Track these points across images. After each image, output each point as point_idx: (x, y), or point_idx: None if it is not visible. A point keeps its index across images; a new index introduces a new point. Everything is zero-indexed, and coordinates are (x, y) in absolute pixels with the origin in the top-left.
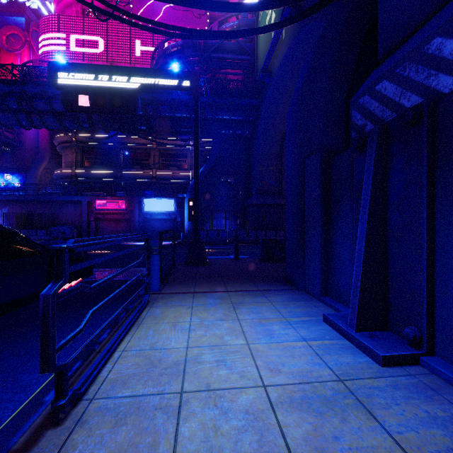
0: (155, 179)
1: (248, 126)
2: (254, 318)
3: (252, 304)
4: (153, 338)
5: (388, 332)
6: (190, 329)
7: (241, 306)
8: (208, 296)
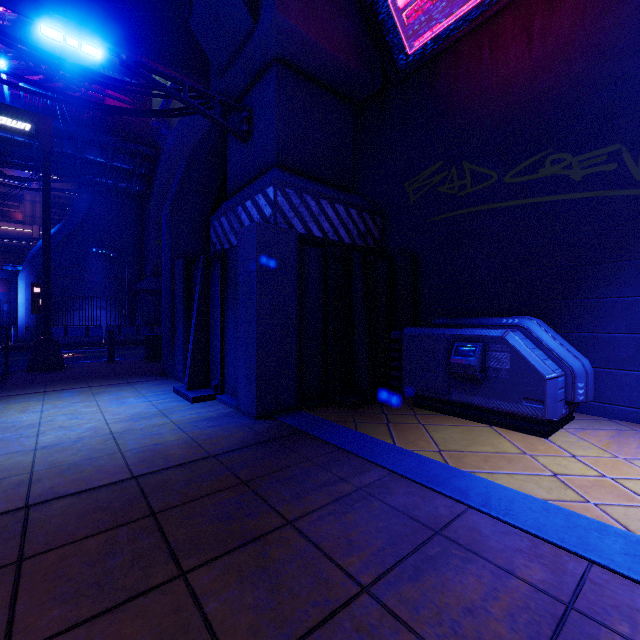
0: None
1: (140, 180)
2: (113, 398)
3: (115, 391)
4: (1, 419)
5: (209, 388)
6: (43, 411)
7: (102, 393)
8: (64, 392)
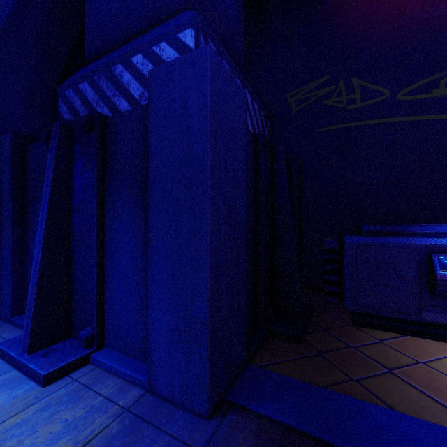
0: None
1: None
2: None
3: None
4: None
5: (71, 339)
6: None
7: None
8: None
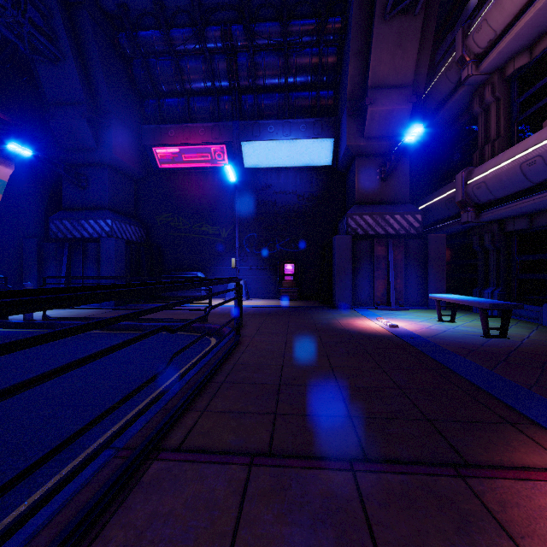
0: None
1: None
2: None
3: None
4: None
5: None
6: None
7: None
8: None
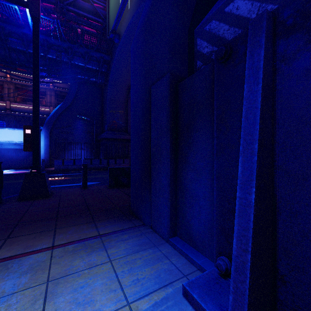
0: (9, 111)
1: (101, 76)
2: None
3: (82, 273)
4: None
5: None
6: None
7: (62, 285)
8: (10, 270)
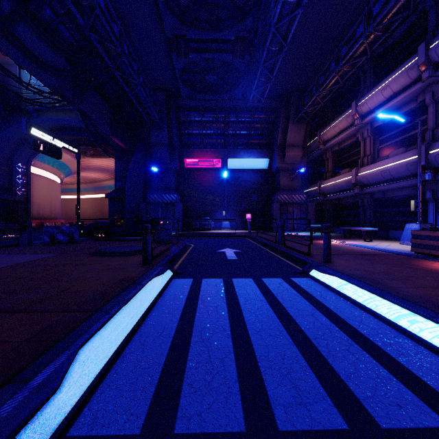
0: None
1: None
2: None
3: None
4: None
5: None
6: None
7: None
8: None
